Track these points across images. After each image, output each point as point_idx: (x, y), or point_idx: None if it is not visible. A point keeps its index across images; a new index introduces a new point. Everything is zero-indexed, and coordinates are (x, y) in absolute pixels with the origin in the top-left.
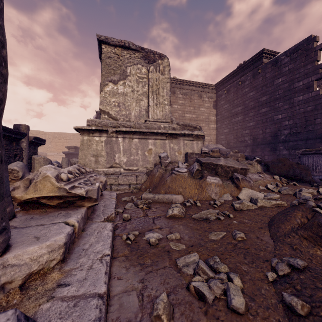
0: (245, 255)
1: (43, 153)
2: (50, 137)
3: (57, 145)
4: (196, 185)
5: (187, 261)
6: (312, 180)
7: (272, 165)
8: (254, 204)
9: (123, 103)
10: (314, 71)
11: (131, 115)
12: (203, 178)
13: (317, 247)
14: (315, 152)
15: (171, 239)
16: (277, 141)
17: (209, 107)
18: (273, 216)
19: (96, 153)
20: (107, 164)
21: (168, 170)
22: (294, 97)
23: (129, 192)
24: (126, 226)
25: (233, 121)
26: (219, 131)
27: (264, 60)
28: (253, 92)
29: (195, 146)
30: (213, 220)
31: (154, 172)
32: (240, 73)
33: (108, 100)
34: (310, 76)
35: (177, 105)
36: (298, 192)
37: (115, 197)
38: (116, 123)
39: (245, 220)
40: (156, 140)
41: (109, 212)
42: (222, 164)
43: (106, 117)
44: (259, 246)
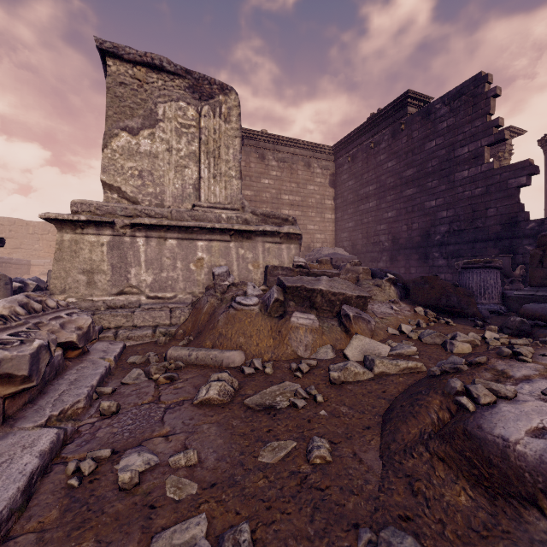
0: (316, 509)
1: (21, 260)
2: (37, 231)
3: (50, 245)
4: (273, 331)
5: (176, 542)
6: (477, 313)
7: (414, 287)
8: (369, 368)
9: (150, 171)
10: (486, 131)
11: (165, 194)
12: (284, 317)
13: (461, 481)
14: (484, 264)
15: (176, 467)
16: (430, 244)
17: (323, 184)
18: (396, 396)
19: (90, 267)
20: (112, 288)
21: (226, 300)
22: (455, 172)
23: (151, 342)
24: (98, 431)
25: (361, 209)
26: (339, 224)
27: (410, 109)
28: (392, 161)
29: (285, 253)
30: (283, 409)
31: (201, 303)
32: (372, 129)
33: (119, 165)
34: (479, 138)
35: (268, 179)
36: (449, 342)
37: (113, 356)
38: (133, 209)
39: (343, 407)
40: (212, 241)
41: (73, 397)
42: (322, 289)
43: (115, 197)
44: (352, 479)
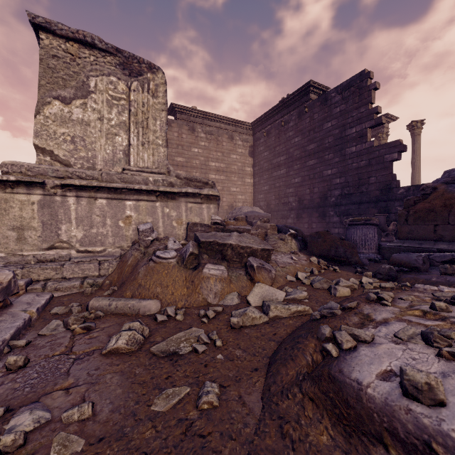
0: None
1: None
2: None
3: None
4: (187, 281)
5: None
6: (358, 261)
7: (311, 241)
8: (266, 312)
9: (82, 137)
10: (368, 116)
11: (96, 159)
12: (198, 269)
13: (326, 420)
14: (365, 222)
15: (68, 423)
16: (327, 204)
17: (244, 154)
18: (284, 338)
19: (21, 224)
20: (43, 243)
21: (148, 253)
22: (346, 147)
23: (78, 293)
24: None
25: (274, 175)
26: (256, 187)
27: (312, 95)
28: (298, 137)
29: (205, 211)
30: (185, 355)
31: (127, 256)
32: (283, 110)
33: (52, 130)
34: (363, 122)
35: (198, 148)
36: (333, 287)
37: (36, 308)
38: (64, 171)
39: (238, 350)
40: (140, 201)
41: None
42: (232, 243)
43: (48, 160)
44: (233, 423)
